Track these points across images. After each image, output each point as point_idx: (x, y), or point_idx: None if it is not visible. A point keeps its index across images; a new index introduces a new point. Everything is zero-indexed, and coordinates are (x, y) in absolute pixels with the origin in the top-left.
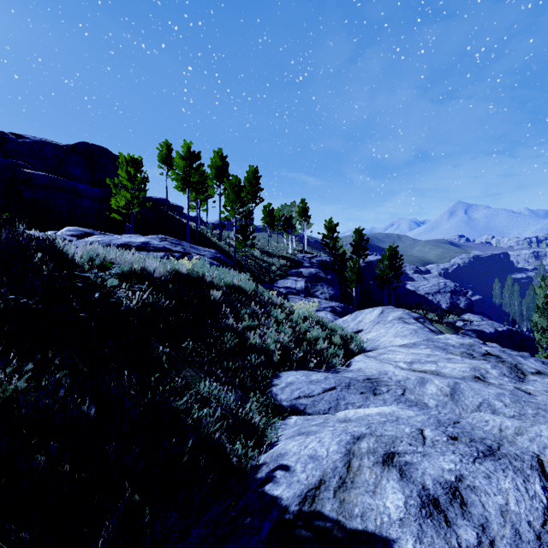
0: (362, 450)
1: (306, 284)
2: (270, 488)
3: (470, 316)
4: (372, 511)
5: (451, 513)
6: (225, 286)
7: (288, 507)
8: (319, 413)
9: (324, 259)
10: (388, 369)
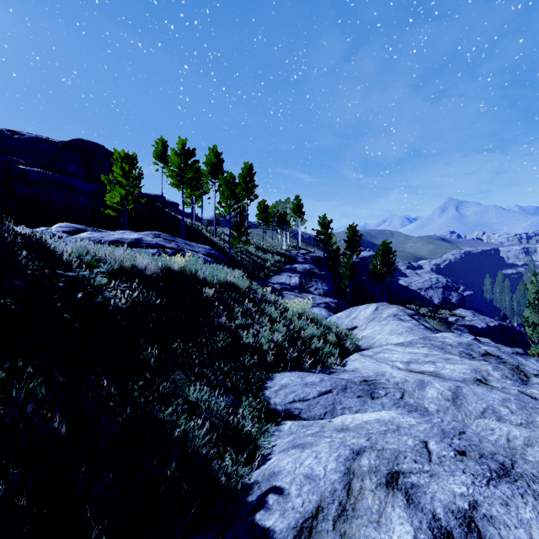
0: (363, 469)
1: (301, 280)
2: (261, 517)
3: (462, 311)
4: None
5: None
6: (218, 283)
7: None
8: (315, 419)
9: (318, 254)
10: (385, 370)
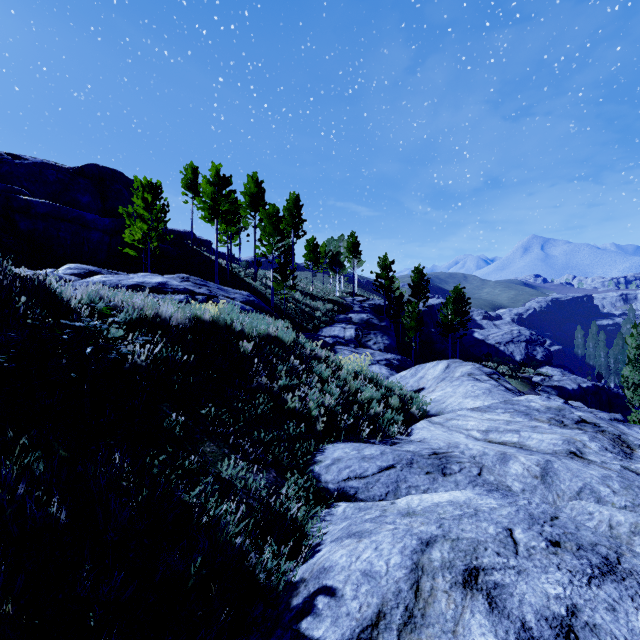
0: (434, 564)
1: (357, 333)
2: (308, 626)
3: (548, 369)
4: None
5: None
6: (258, 336)
7: None
8: (374, 500)
9: (378, 302)
10: (459, 440)
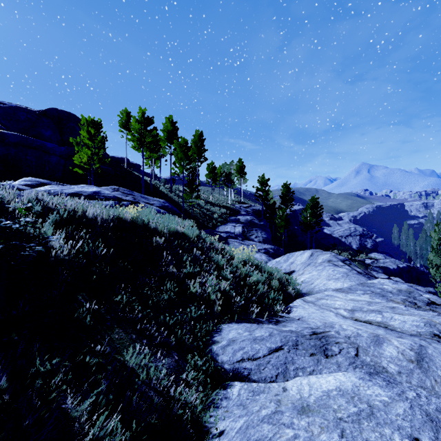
0: None
1: (243, 229)
2: None
3: (375, 255)
4: None
5: None
6: (169, 233)
7: None
8: (266, 381)
9: (258, 208)
10: (332, 320)
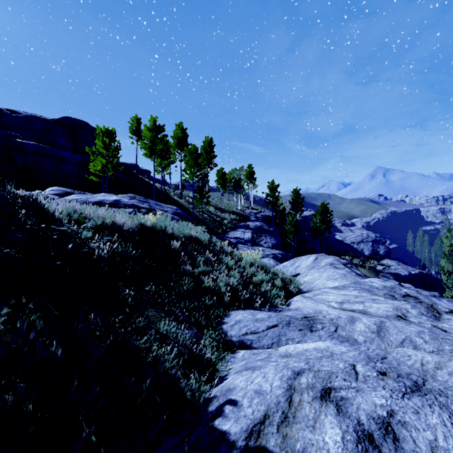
0: (302, 386)
1: (253, 235)
2: (219, 423)
3: (388, 261)
4: (312, 446)
5: (385, 448)
6: (184, 237)
7: (235, 442)
8: (264, 348)
9: (268, 214)
10: (322, 308)
